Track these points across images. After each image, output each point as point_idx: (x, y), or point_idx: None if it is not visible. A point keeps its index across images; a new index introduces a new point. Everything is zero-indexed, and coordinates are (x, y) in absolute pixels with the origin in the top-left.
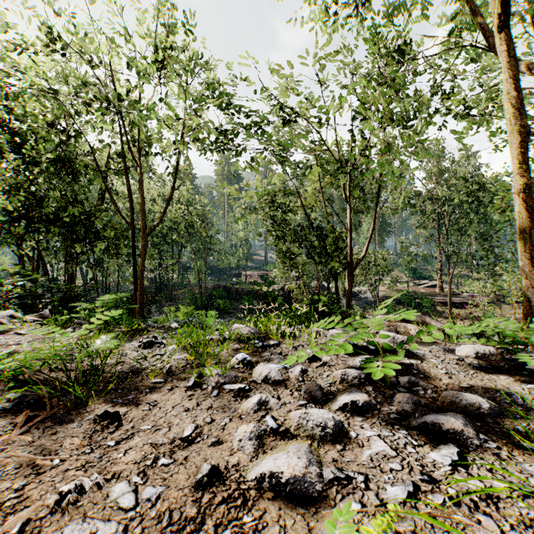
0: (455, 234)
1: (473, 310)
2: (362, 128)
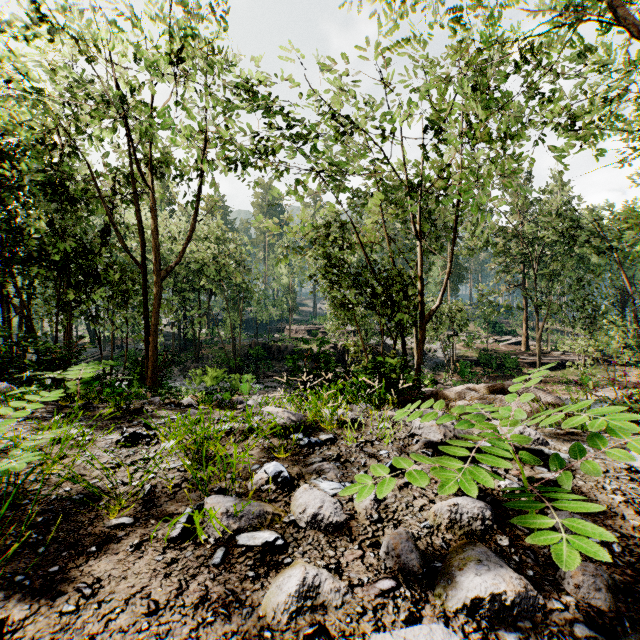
0: (545, 280)
1: (566, 373)
2: (438, 142)
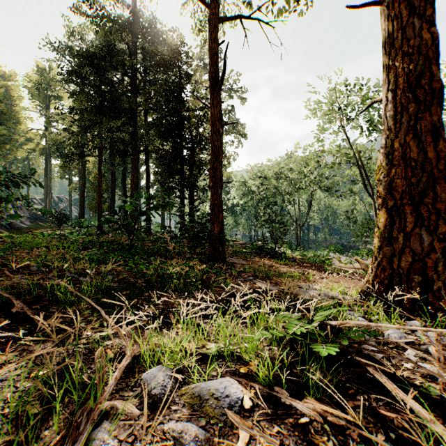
0: None
1: None
2: None
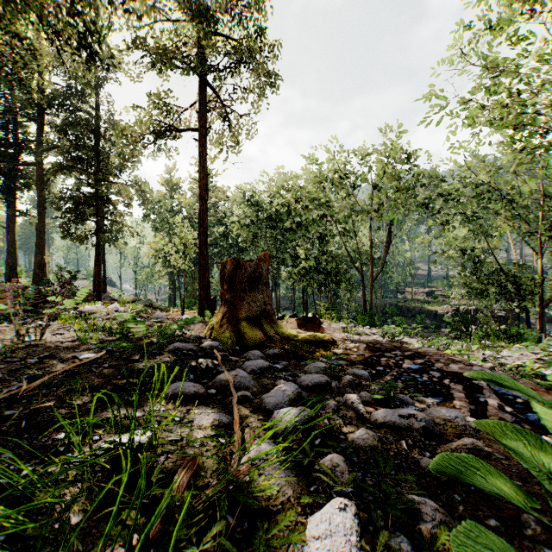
0: None
1: None
2: None
